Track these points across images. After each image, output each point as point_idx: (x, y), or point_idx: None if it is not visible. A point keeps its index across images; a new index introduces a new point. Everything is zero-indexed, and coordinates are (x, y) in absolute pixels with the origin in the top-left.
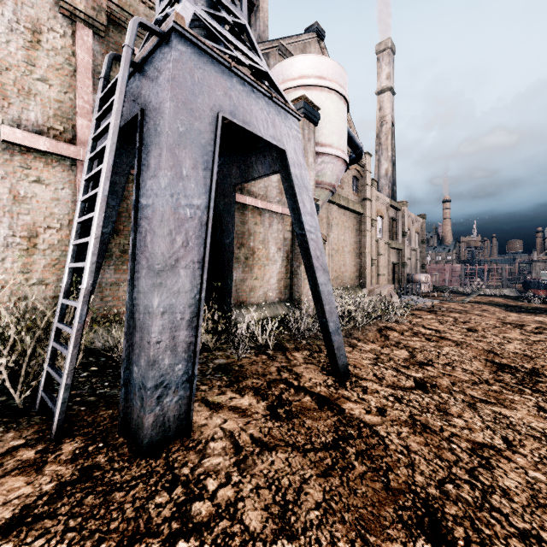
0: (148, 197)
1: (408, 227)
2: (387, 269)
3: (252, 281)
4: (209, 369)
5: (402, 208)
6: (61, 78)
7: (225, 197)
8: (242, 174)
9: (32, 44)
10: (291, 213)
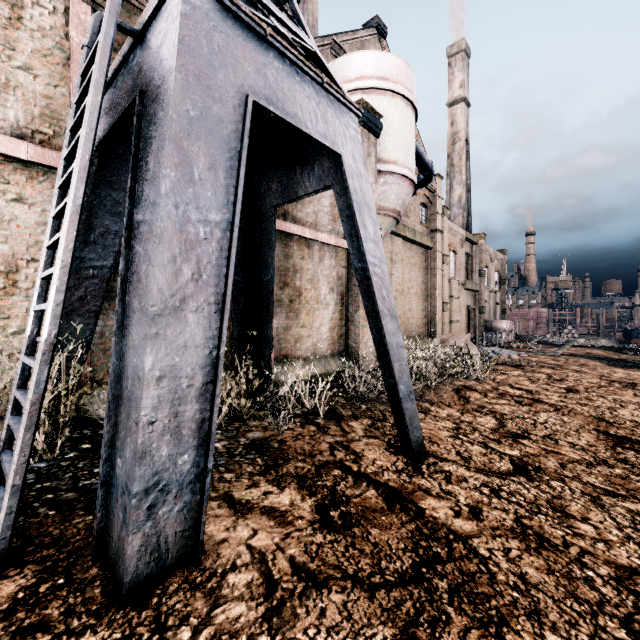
0: (144, 209)
1: (486, 265)
2: (461, 315)
3: (298, 329)
4: (240, 447)
5: (479, 241)
6: (50, 67)
7: (262, 221)
8: (284, 192)
9: (10, 22)
10: (347, 240)
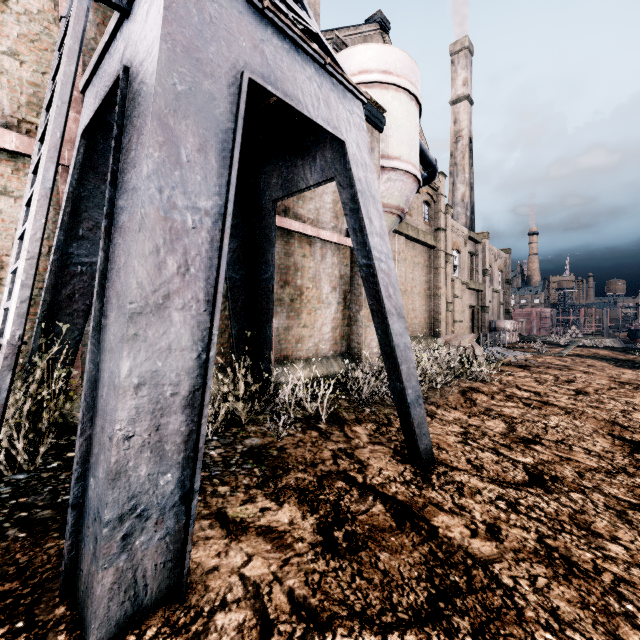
0: (125, 195)
1: (489, 264)
2: (465, 315)
3: (299, 330)
4: (236, 455)
5: (482, 240)
6: (37, 53)
7: (262, 217)
8: (284, 185)
9: None
10: (351, 235)
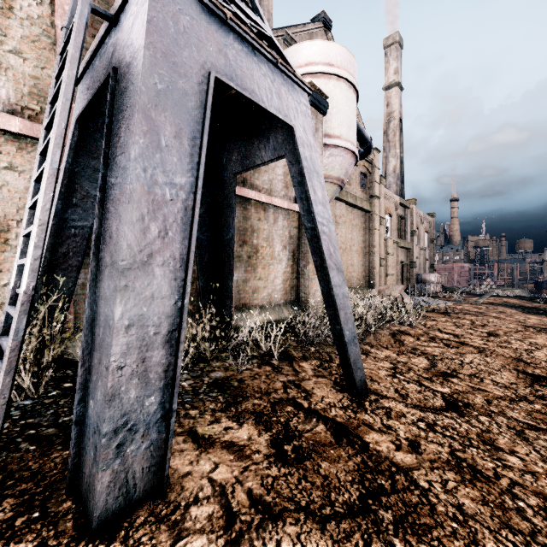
0: (116, 173)
1: (416, 226)
2: (396, 269)
3: (255, 282)
4: (204, 385)
5: (410, 206)
6: (37, 51)
7: (224, 187)
8: (243, 161)
9: (2, 11)
10: (298, 203)
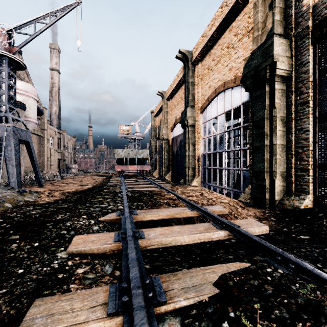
0: (9, 154)
1: (67, 142)
2: (56, 162)
3: None
4: None
5: (63, 133)
6: None
7: None
8: None
9: None
10: (27, 152)
